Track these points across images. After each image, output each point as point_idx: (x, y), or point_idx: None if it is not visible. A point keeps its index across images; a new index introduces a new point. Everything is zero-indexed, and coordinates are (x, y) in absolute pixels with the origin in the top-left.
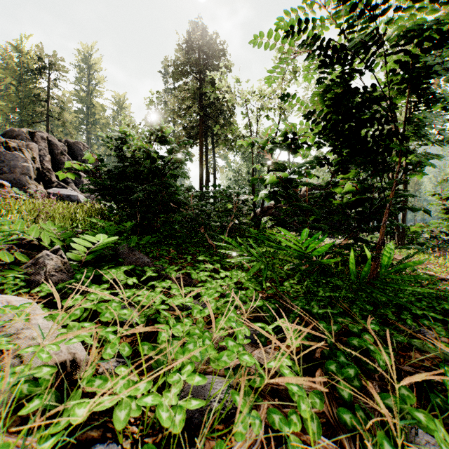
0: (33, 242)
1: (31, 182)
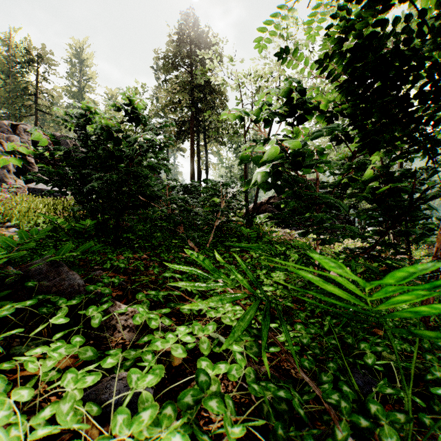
0: None
1: (9, 176)
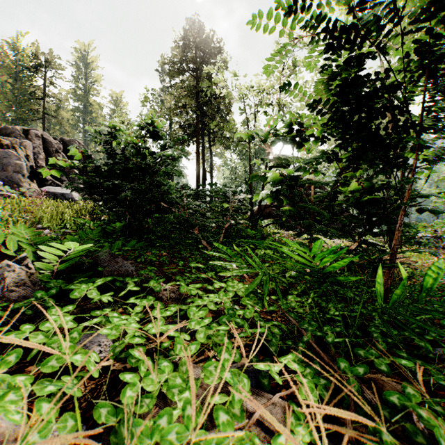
0: (0, 248)
1: (24, 180)
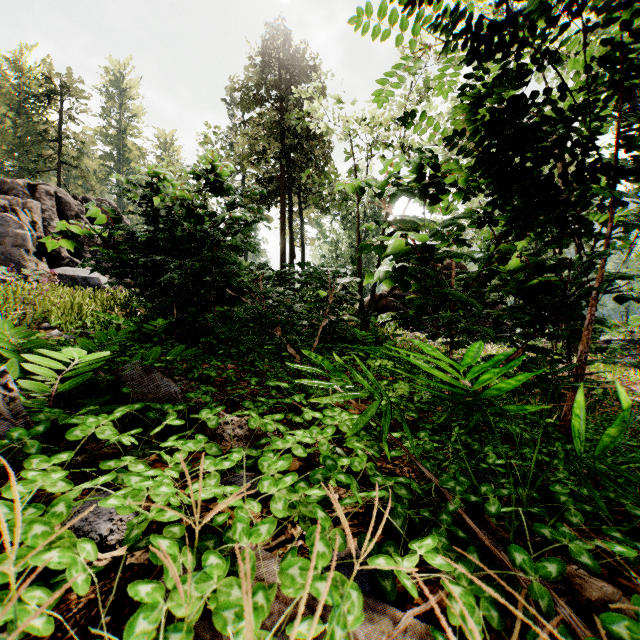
0: None
1: (28, 257)
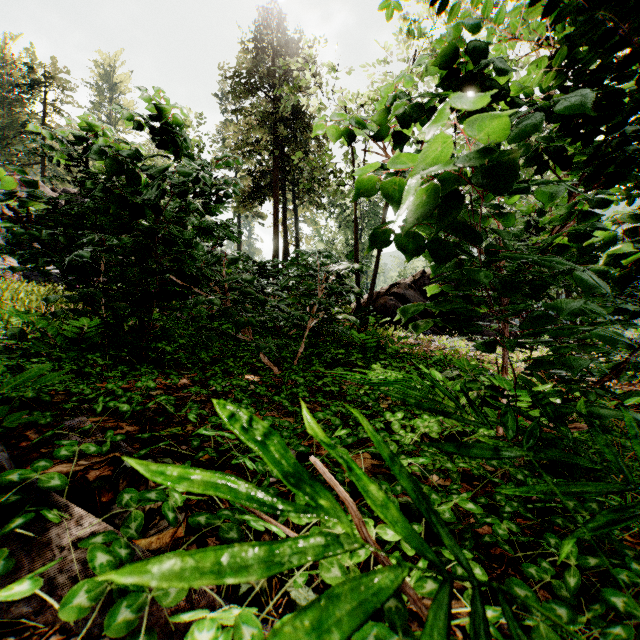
0: None
1: None
